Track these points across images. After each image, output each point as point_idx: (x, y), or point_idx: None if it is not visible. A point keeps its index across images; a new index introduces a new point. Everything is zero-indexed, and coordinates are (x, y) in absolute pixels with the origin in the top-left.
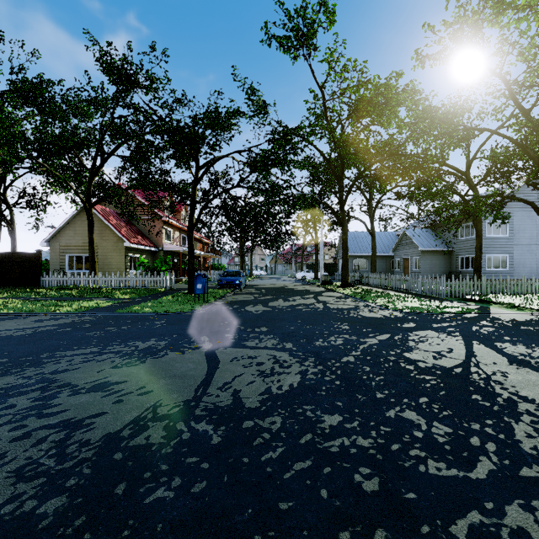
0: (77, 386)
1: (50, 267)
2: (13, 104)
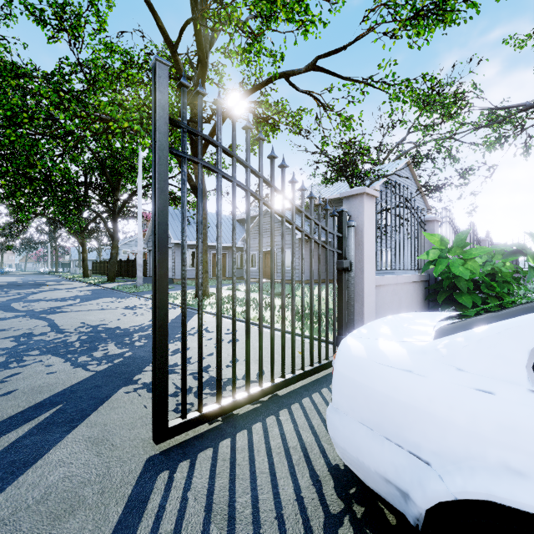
0: None
1: None
2: None
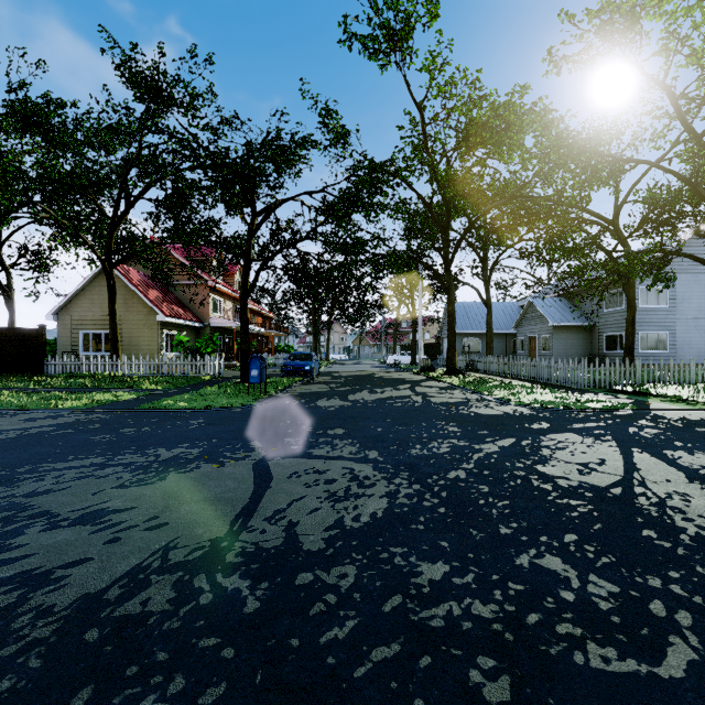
0: (58, 515)
1: (59, 348)
2: (5, 128)
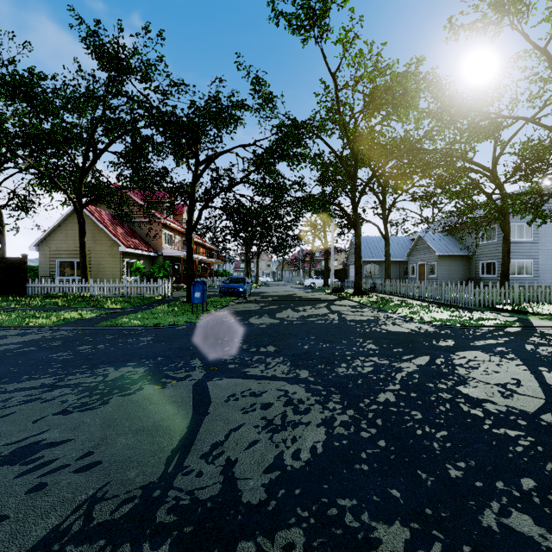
0: None
1: (40, 273)
2: None
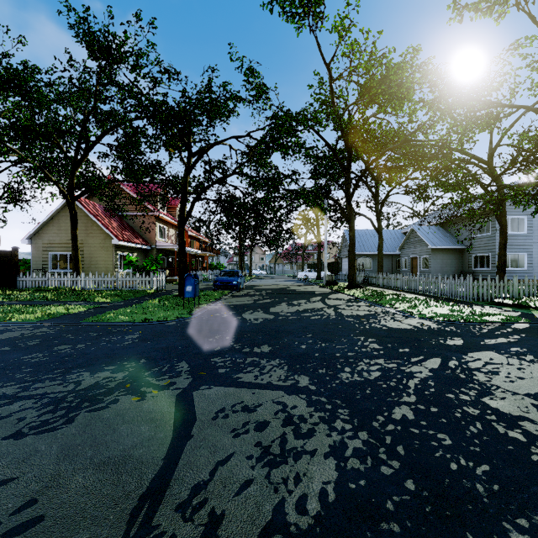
0: None
1: (32, 266)
2: None
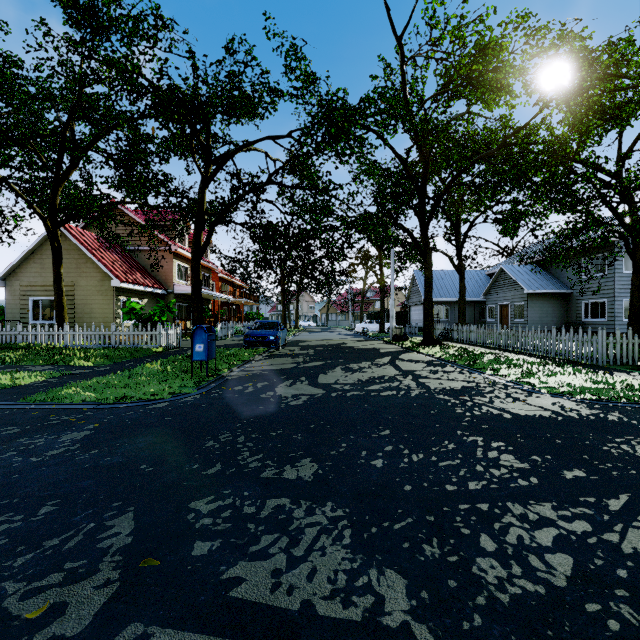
0: None
1: (7, 316)
2: None
